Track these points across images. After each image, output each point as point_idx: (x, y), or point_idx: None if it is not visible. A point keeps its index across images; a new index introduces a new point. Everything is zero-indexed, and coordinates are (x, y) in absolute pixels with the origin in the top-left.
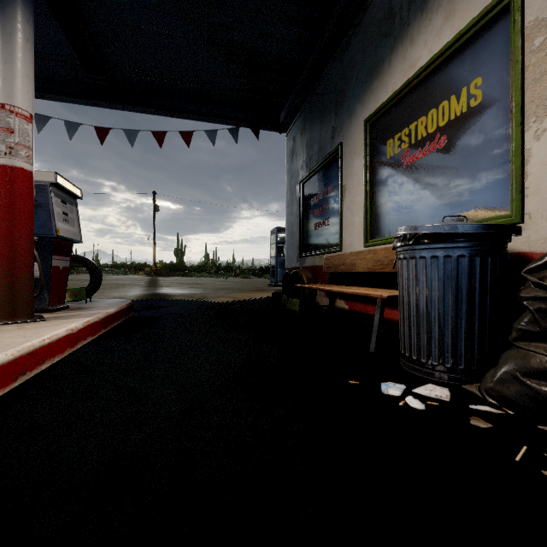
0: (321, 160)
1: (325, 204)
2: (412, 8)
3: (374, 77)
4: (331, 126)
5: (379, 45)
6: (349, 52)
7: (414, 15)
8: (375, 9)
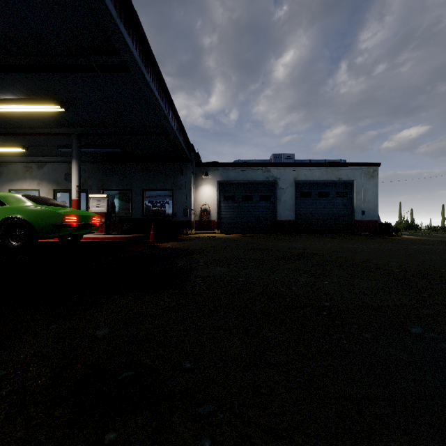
0: None
1: None
2: (23, 177)
3: (12, 182)
4: None
5: (14, 176)
6: (2, 169)
7: (23, 179)
8: (13, 168)
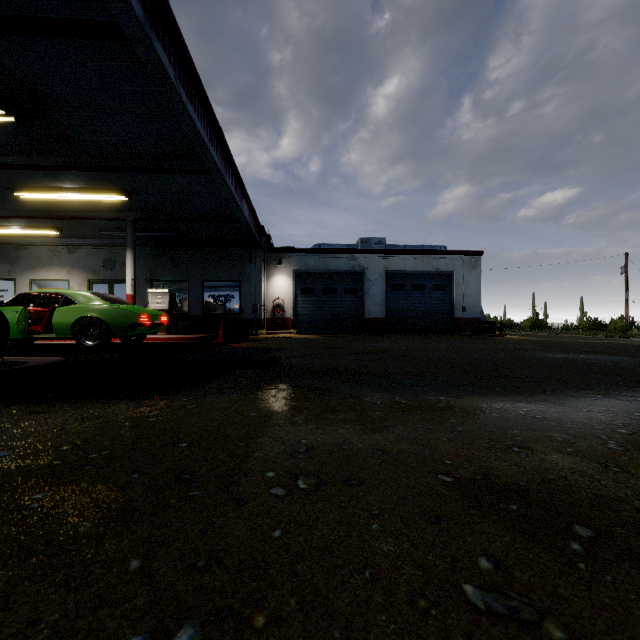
0: (0, 278)
1: (1, 295)
2: (48, 264)
3: (34, 269)
4: (8, 269)
5: (36, 262)
6: (21, 253)
7: (49, 266)
8: (35, 252)
